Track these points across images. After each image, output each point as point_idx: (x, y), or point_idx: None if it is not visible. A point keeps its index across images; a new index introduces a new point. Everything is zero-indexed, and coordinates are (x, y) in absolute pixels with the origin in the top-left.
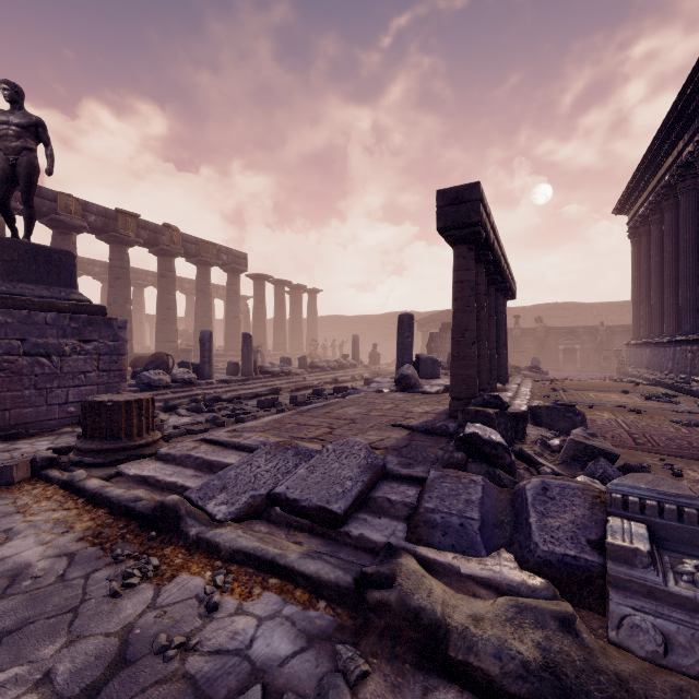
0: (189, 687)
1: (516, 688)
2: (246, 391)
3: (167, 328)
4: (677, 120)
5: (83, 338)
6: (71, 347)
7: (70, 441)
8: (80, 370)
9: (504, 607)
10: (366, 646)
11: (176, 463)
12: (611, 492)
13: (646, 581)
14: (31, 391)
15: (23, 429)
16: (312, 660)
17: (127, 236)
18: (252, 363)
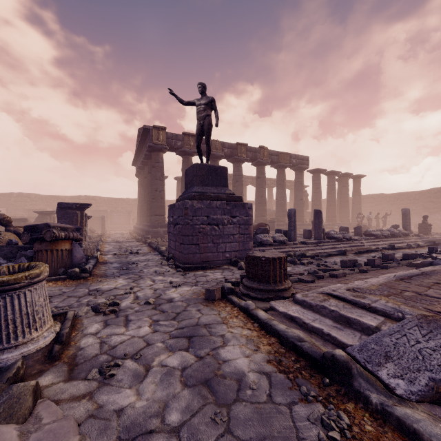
0: None
1: None
2: (320, 251)
3: (261, 208)
4: None
5: (232, 215)
6: (227, 220)
7: (229, 275)
8: (231, 233)
9: None
10: None
11: (312, 310)
12: None
13: None
14: (210, 244)
15: (207, 264)
16: None
17: (241, 157)
18: (322, 230)
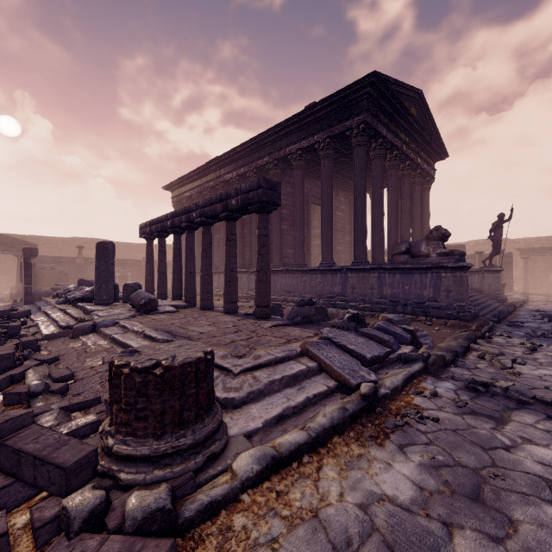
0: (474, 399)
1: (451, 358)
2: None
3: None
4: (226, 159)
5: None
6: None
7: None
8: None
9: (427, 350)
10: (439, 374)
11: (264, 396)
12: (393, 319)
13: (422, 334)
14: None
15: None
16: (450, 381)
17: None
18: None
